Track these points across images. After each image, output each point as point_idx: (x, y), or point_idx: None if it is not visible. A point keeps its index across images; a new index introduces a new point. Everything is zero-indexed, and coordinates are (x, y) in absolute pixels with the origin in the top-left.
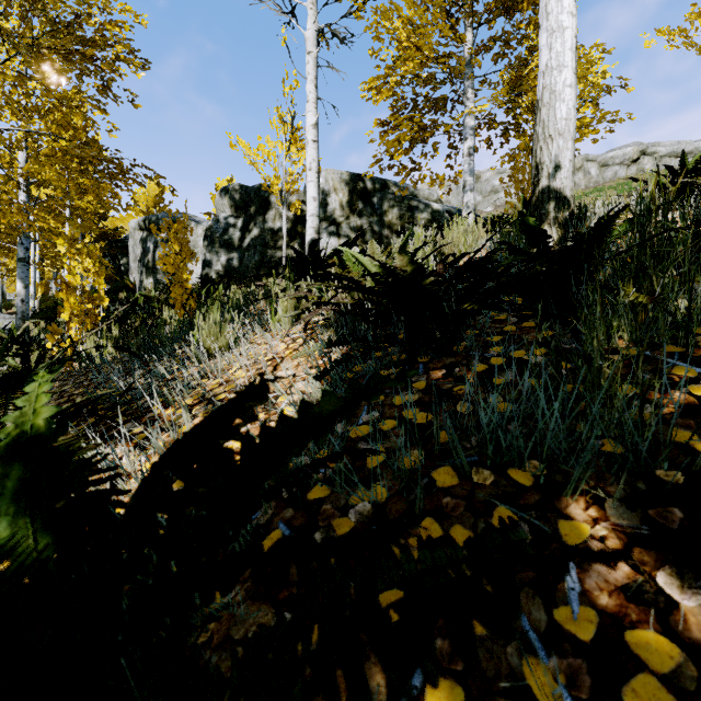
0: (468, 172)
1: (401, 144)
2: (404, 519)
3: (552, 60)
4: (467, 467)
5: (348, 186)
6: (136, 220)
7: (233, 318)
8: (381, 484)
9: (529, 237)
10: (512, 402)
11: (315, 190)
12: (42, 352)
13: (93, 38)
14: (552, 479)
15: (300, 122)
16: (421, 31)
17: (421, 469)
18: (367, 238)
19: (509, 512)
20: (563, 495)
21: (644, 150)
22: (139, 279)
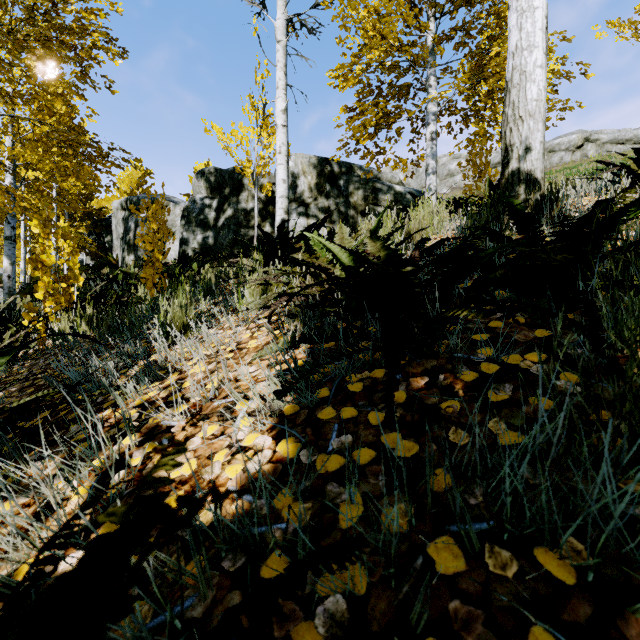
0: (430, 156)
1: (366, 129)
2: (395, 636)
3: (522, 41)
4: (477, 544)
5: (316, 169)
6: (118, 201)
7: (203, 297)
8: (360, 570)
9: (516, 222)
10: (517, 429)
11: (285, 172)
12: (19, 328)
13: (70, 26)
14: (603, 573)
15: (271, 108)
16: (386, 19)
17: (410, 534)
18: (334, 218)
19: (552, 639)
20: (629, 610)
21: (588, 137)
22: (121, 256)
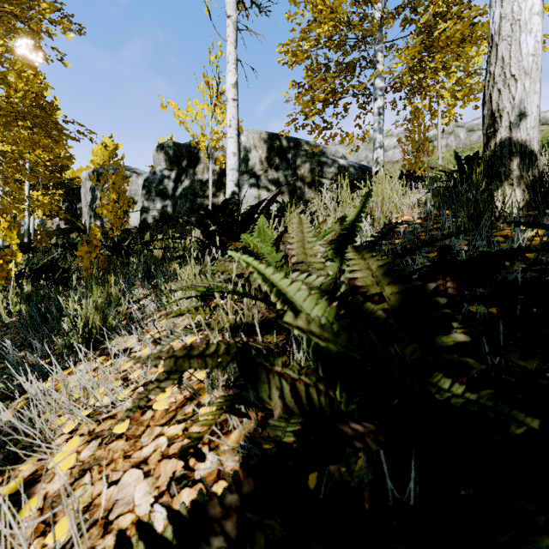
0: (378, 130)
1: (315, 104)
2: None
3: None
4: None
5: (267, 144)
6: (87, 172)
7: (144, 278)
8: None
9: None
10: None
11: (235, 145)
12: None
13: None
14: None
15: (224, 86)
16: None
17: None
18: (283, 189)
19: None
20: None
21: None
22: (89, 222)
